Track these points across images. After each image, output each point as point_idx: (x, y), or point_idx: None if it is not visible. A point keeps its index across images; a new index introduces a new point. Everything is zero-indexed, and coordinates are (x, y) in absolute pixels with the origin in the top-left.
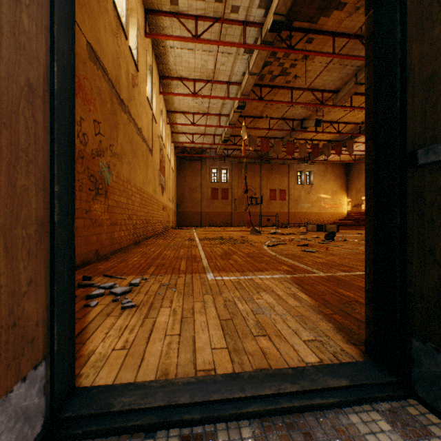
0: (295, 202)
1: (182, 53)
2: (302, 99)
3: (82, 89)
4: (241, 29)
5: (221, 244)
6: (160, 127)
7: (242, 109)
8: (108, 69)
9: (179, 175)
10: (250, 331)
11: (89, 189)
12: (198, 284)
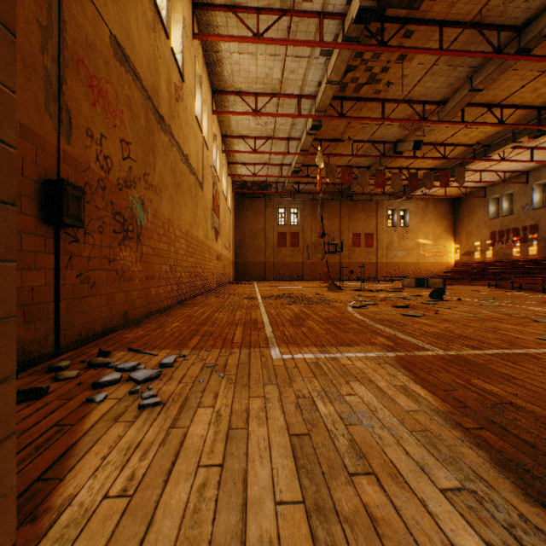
0: (386, 249)
1: (241, 59)
2: (397, 115)
3: (103, 97)
4: (316, 24)
5: (290, 305)
6: (213, 155)
7: (318, 129)
8: (141, 73)
9: (238, 216)
10: (342, 463)
11: (113, 230)
12: (258, 365)
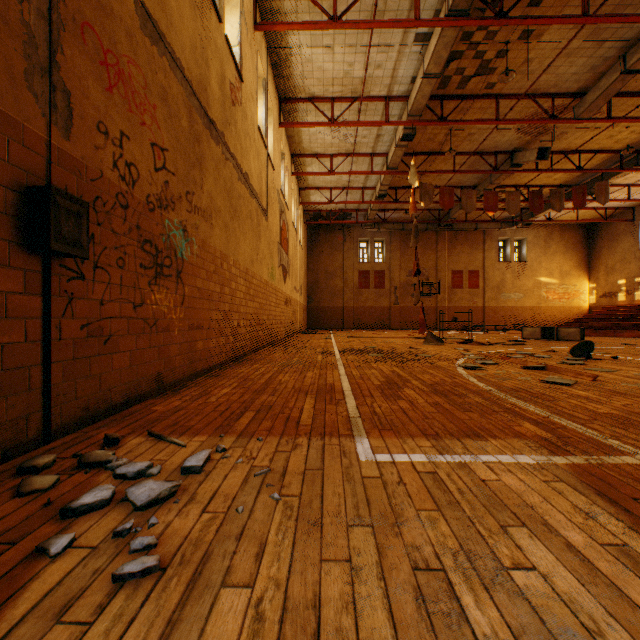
0: (496, 290)
1: (314, 55)
2: (515, 115)
3: (124, 81)
4: None
5: (378, 363)
6: (280, 177)
7: (410, 140)
8: (183, 60)
9: (311, 253)
10: None
11: (140, 265)
12: (336, 475)
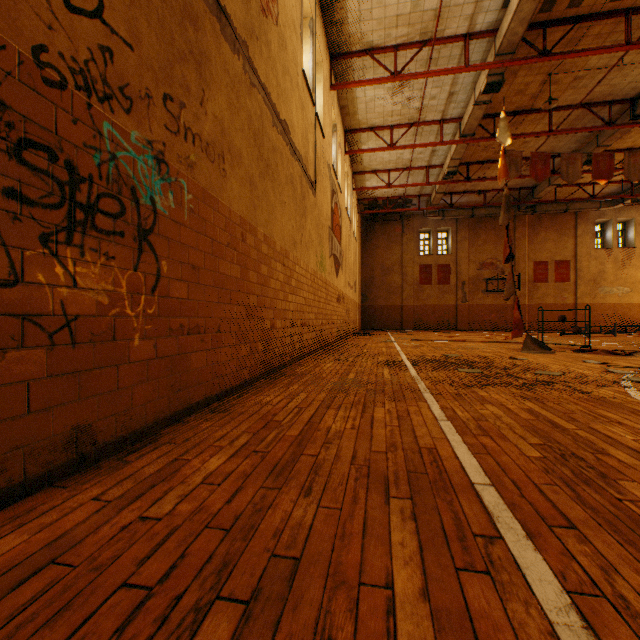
0: (591, 284)
1: None
2: None
3: None
4: None
5: (485, 388)
6: (331, 150)
7: (495, 90)
8: None
9: (365, 247)
10: None
11: (7, 191)
12: None
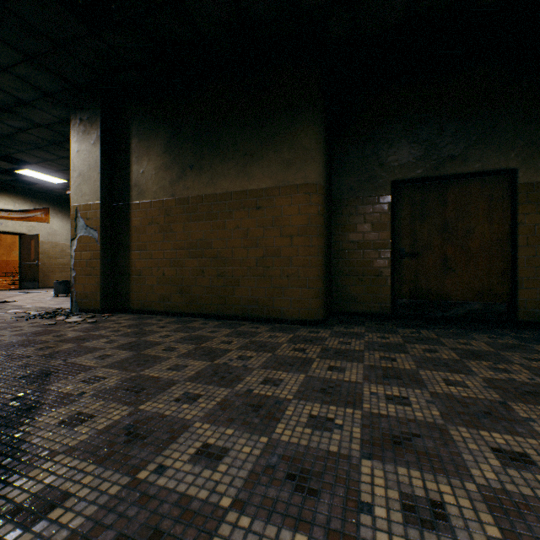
0: (9, 249)
1: None
2: None
3: None
4: None
5: None
6: None
7: None
8: None
9: None
10: None
11: None
12: None
